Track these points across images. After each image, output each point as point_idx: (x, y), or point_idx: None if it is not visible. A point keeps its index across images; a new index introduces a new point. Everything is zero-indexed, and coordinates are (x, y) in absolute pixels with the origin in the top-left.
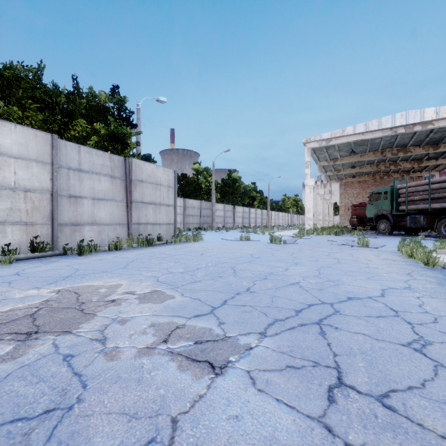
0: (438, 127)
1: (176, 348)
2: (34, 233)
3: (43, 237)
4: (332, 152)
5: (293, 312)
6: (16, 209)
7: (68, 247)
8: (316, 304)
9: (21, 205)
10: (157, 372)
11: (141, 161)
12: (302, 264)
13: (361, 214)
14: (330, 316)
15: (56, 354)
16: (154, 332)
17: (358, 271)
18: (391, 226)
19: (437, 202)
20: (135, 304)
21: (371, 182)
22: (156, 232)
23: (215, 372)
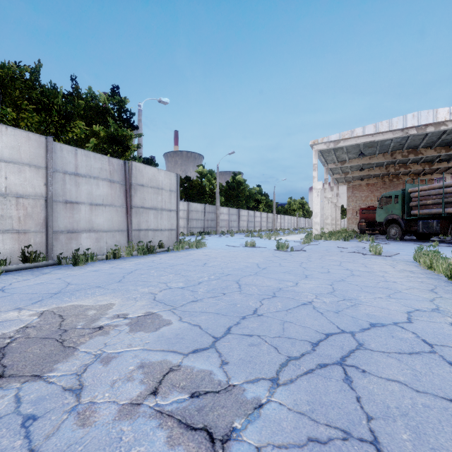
0: (451, 128)
1: (167, 404)
2: (27, 242)
3: (37, 246)
4: (340, 155)
5: (308, 346)
6: (7, 216)
7: (64, 255)
8: (334, 334)
9: (13, 212)
10: (138, 449)
11: (141, 164)
12: (312, 277)
13: (369, 218)
14: (354, 351)
15: (15, 415)
16: (142, 377)
17: (376, 286)
18: (403, 231)
19: (451, 206)
20: (125, 332)
21: (379, 185)
22: (157, 238)
23: (215, 450)
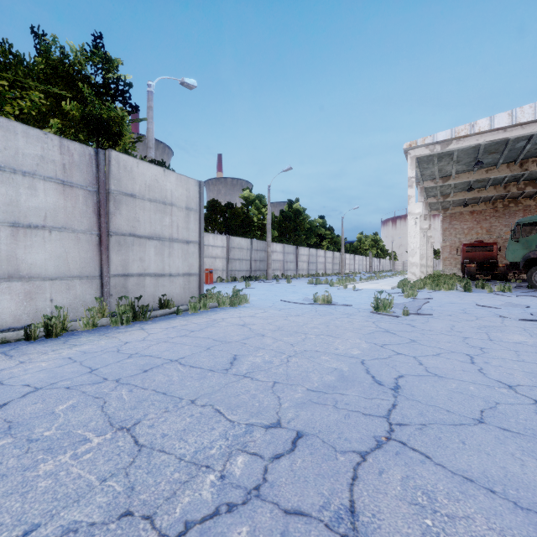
0: None
1: None
2: None
3: None
4: (444, 166)
5: None
6: None
7: None
8: None
9: None
10: None
11: (130, 158)
12: None
13: (477, 258)
14: None
15: None
16: None
17: None
18: None
19: None
20: None
21: (489, 213)
22: (163, 290)
23: None
